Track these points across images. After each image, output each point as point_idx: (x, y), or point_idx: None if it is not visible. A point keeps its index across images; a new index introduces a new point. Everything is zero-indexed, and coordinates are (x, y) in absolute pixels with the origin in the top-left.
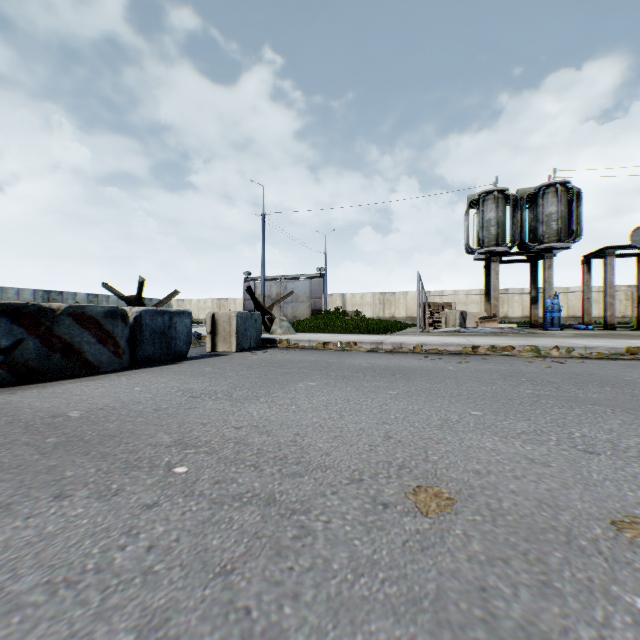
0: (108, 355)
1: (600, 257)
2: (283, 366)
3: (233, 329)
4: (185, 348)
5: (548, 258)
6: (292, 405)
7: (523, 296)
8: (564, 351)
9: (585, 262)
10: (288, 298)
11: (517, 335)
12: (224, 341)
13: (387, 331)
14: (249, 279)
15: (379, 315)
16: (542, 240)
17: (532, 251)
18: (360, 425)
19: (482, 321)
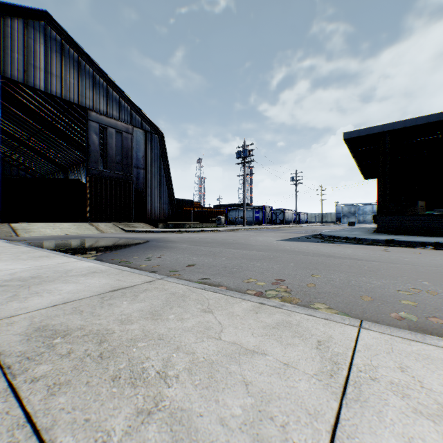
0: None
1: None
2: None
3: None
4: None
5: None
6: None
7: None
8: None
9: None
10: None
11: None
12: None
13: None
14: None
15: None
16: None
17: None
18: None
19: None
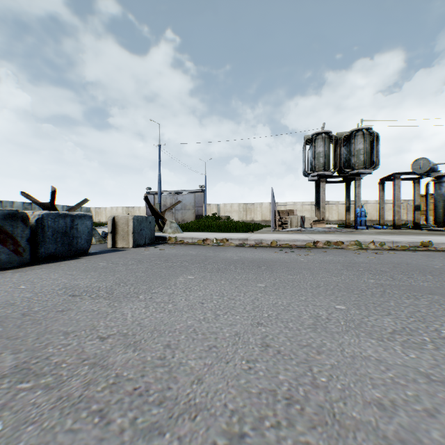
0: (7, 253)
1: (390, 180)
2: (168, 260)
3: (130, 229)
4: (86, 245)
5: (358, 180)
6: (169, 303)
7: (339, 206)
8: (378, 245)
9: (381, 183)
10: (178, 207)
11: (340, 233)
12: (123, 239)
13: (249, 230)
14: (150, 193)
15: (243, 219)
16: (354, 167)
17: (347, 175)
18: (235, 328)
19: (315, 223)
